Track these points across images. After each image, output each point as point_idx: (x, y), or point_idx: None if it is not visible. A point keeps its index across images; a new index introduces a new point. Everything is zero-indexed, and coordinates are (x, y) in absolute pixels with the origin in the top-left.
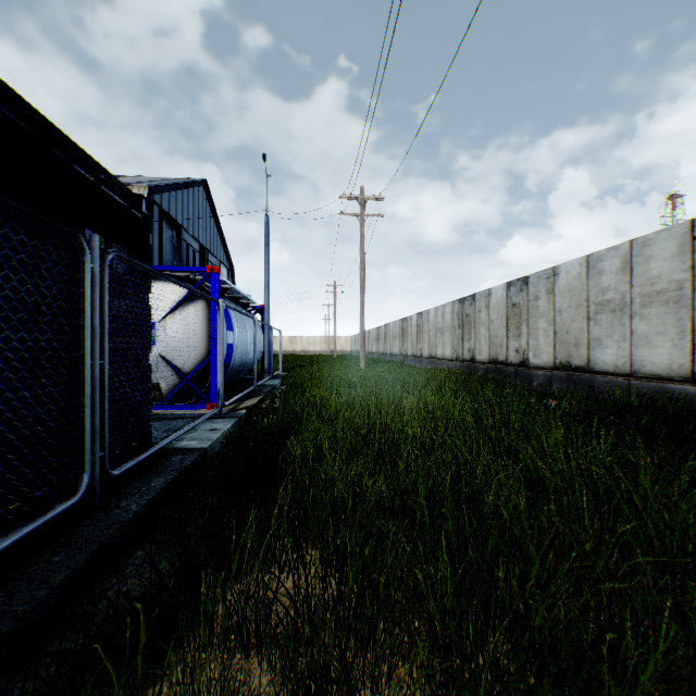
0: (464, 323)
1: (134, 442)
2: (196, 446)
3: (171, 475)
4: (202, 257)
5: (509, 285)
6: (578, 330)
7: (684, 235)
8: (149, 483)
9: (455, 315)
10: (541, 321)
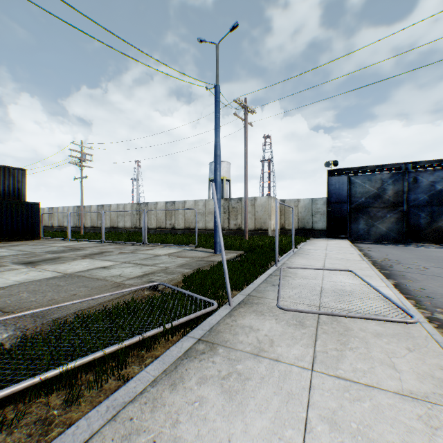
0: None
1: None
2: None
3: None
4: None
5: (50, 208)
6: (62, 219)
7: (73, 208)
8: None
9: None
10: (56, 217)
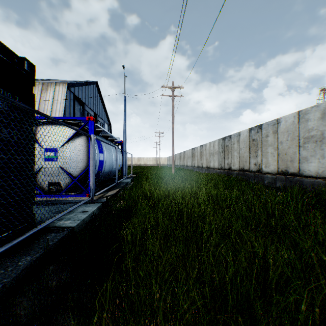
0: (225, 150)
1: (18, 226)
2: (68, 225)
3: (38, 253)
4: (96, 119)
5: (250, 129)
6: (292, 152)
7: None
8: (18, 262)
9: (220, 146)
10: (269, 148)
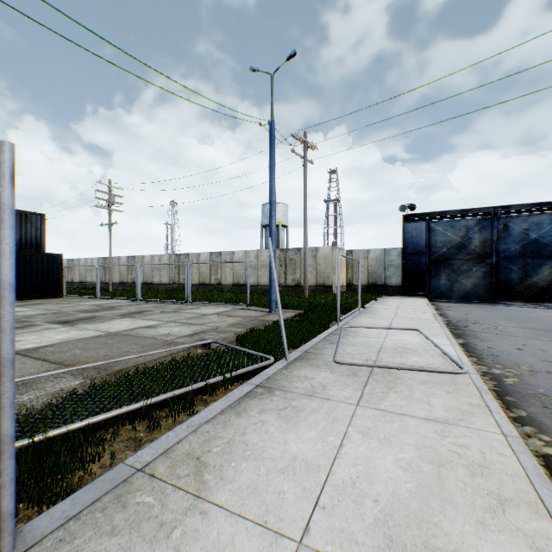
0: None
1: None
2: None
3: None
4: None
5: (69, 260)
6: (85, 274)
7: (98, 260)
8: None
9: None
10: (77, 271)
